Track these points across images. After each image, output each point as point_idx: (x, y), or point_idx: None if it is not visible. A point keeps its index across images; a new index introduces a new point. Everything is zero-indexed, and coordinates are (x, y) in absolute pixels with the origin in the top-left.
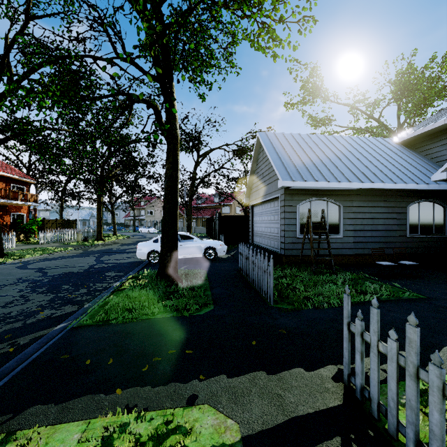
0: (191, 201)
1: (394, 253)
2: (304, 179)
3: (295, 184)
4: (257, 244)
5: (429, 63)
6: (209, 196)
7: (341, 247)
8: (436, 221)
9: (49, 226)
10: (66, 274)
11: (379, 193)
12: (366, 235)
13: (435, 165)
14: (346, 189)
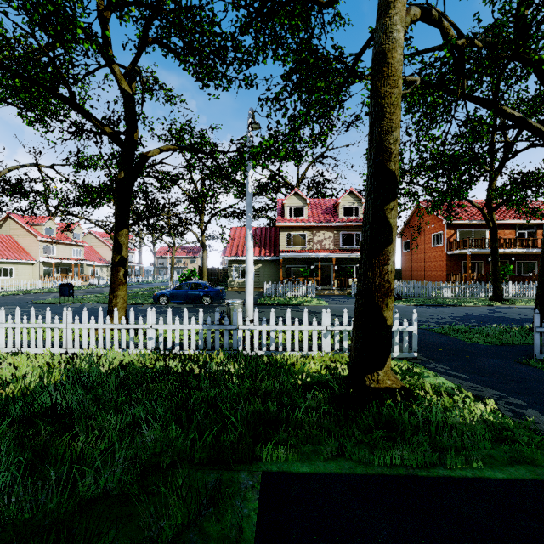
0: None
1: None
2: None
3: None
4: None
5: None
6: None
7: None
8: None
9: None
10: (498, 317)
11: None
12: None
13: None
14: None
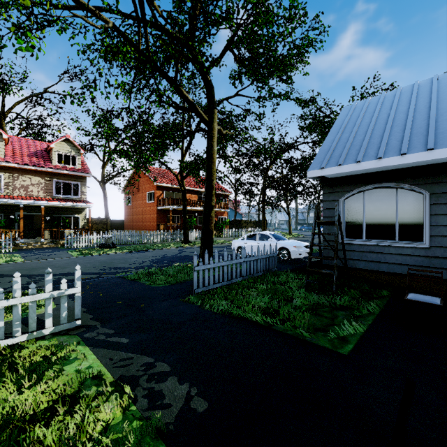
0: None
1: None
2: (338, 163)
3: (323, 172)
4: None
5: None
6: None
7: (425, 264)
8: None
9: (245, 225)
10: (183, 256)
11: None
12: None
13: None
14: (440, 162)
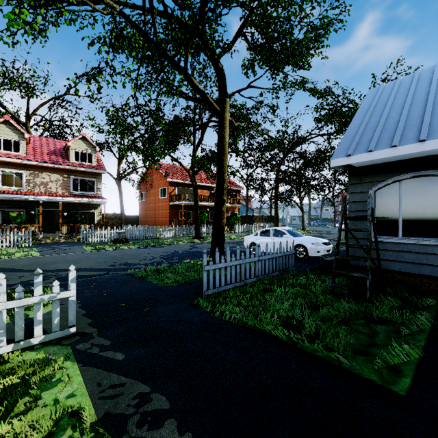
0: None
1: None
2: (368, 148)
3: (350, 160)
4: None
5: None
6: None
7: None
8: None
9: (257, 221)
10: (194, 252)
11: None
12: None
13: None
14: None
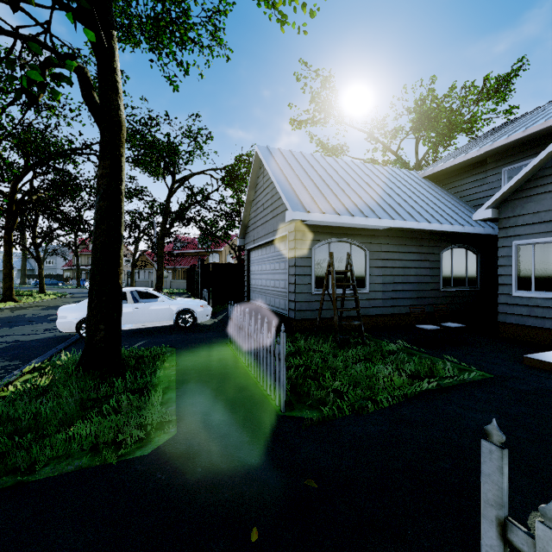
0: (163, 244)
1: (427, 312)
2: (323, 210)
3: (310, 216)
4: (255, 303)
5: (451, 91)
6: (191, 240)
7: (367, 306)
8: (468, 272)
9: None
10: None
11: (411, 235)
12: (396, 289)
13: (465, 205)
14: (374, 228)
